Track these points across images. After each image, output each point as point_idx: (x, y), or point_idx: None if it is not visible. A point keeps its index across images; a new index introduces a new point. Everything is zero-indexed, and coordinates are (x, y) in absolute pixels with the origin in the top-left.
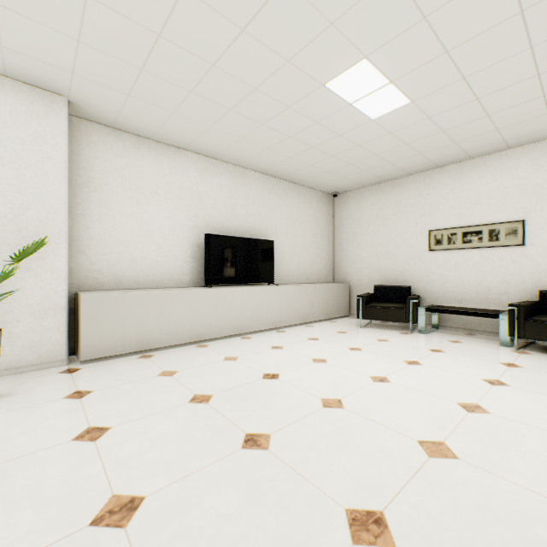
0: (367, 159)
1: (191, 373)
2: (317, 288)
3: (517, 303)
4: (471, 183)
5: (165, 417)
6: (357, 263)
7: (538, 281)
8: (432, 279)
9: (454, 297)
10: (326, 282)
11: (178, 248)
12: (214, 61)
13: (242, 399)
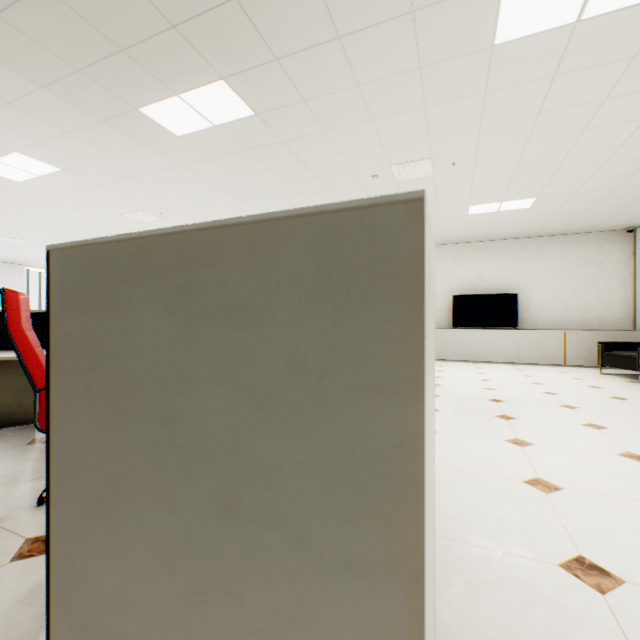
0: (589, 212)
1: None
2: (572, 334)
3: None
4: None
5: None
6: None
7: None
8: None
9: None
10: (618, 329)
11: (438, 305)
12: None
13: None
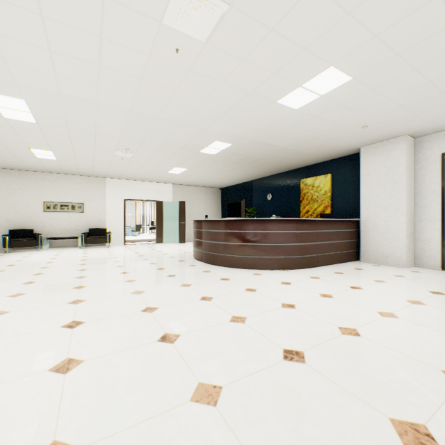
0: (17, 162)
1: None
2: None
3: (85, 233)
4: (65, 184)
5: (1, 273)
6: None
7: (89, 225)
8: (45, 225)
9: (57, 233)
10: None
11: None
12: None
13: (18, 268)
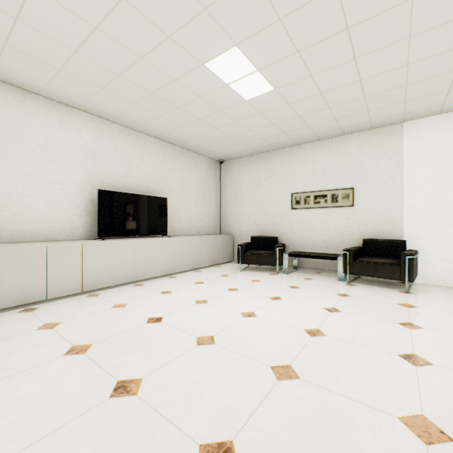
0: (245, 133)
1: (75, 323)
2: (205, 239)
3: (349, 249)
4: (320, 158)
5: (32, 374)
6: (239, 218)
7: (362, 232)
8: (293, 231)
9: (308, 245)
10: (214, 234)
11: (69, 202)
12: (97, 24)
13: (121, 345)
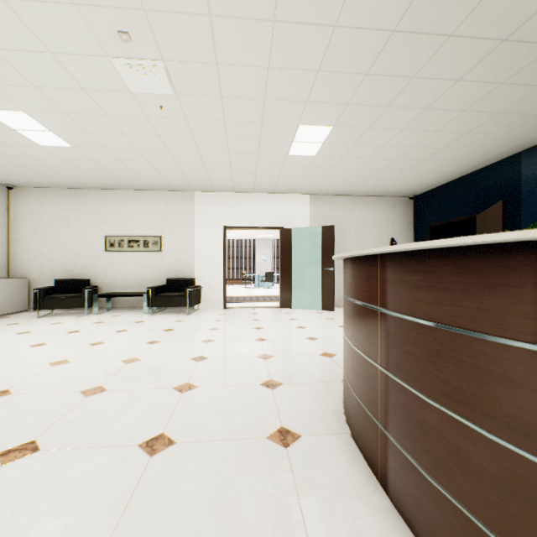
0: (44, 168)
1: None
2: None
3: (152, 286)
4: (134, 206)
5: None
6: (39, 259)
7: (168, 273)
8: (108, 273)
9: (123, 286)
10: None
11: None
12: None
13: None
